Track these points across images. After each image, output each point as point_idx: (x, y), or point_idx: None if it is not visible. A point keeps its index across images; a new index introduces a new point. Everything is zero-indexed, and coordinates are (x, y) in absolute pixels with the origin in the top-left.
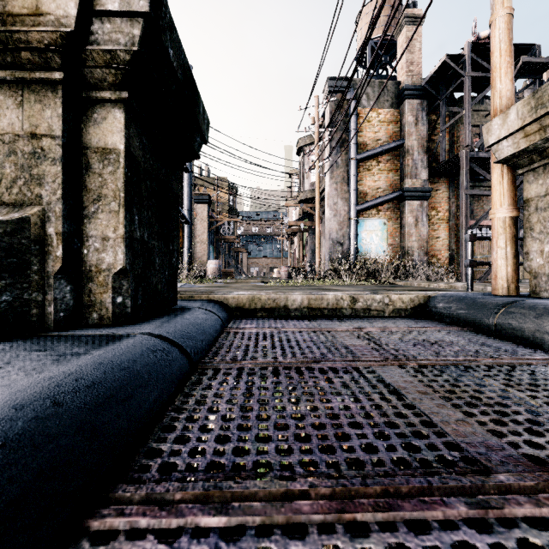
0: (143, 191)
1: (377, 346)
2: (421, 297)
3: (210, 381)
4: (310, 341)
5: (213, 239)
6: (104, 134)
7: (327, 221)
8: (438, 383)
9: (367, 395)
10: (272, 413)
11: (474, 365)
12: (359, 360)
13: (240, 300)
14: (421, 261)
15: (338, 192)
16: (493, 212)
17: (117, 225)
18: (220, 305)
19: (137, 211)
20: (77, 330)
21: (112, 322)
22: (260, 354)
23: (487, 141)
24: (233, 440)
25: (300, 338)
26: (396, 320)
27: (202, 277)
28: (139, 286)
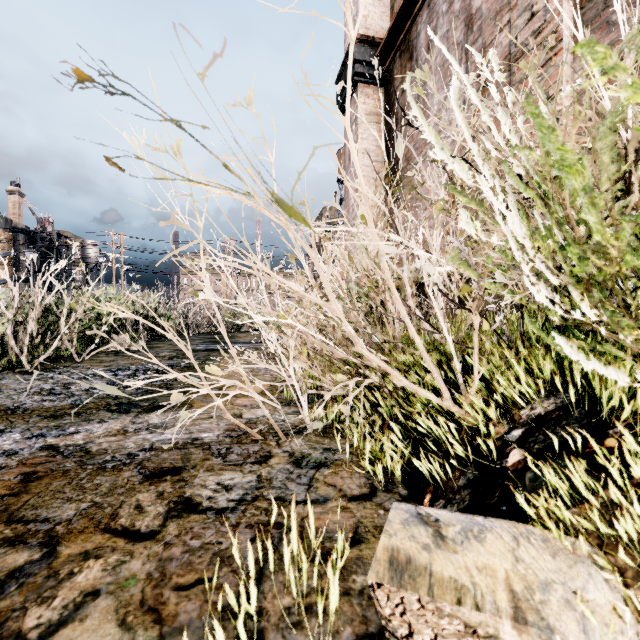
0: None
1: None
2: None
3: None
4: None
5: None
6: None
7: None
8: None
9: None
10: None
11: None
12: None
13: None
14: None
15: None
16: None
17: None
18: None
19: None
20: None
21: None
22: None
23: None
24: None
25: None
26: None
27: None
28: None
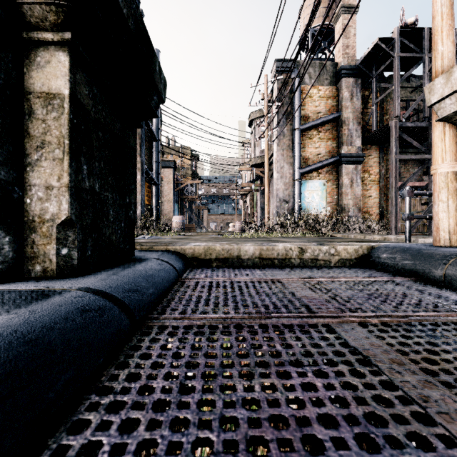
0: (94, 141)
1: (330, 299)
2: (365, 248)
3: (152, 343)
4: (262, 293)
5: (178, 198)
6: (47, 78)
7: (274, 182)
8: (411, 348)
9: (333, 367)
10: (218, 397)
11: (441, 323)
12: (316, 316)
13: (196, 251)
14: (356, 216)
15: (284, 157)
16: (435, 167)
17: (62, 173)
18: (176, 256)
19: (86, 160)
20: (11, 285)
21: (56, 274)
22: (211, 308)
23: (429, 100)
24: (160, 452)
25: (252, 289)
26: (343, 269)
27: (168, 230)
28: (88, 237)
